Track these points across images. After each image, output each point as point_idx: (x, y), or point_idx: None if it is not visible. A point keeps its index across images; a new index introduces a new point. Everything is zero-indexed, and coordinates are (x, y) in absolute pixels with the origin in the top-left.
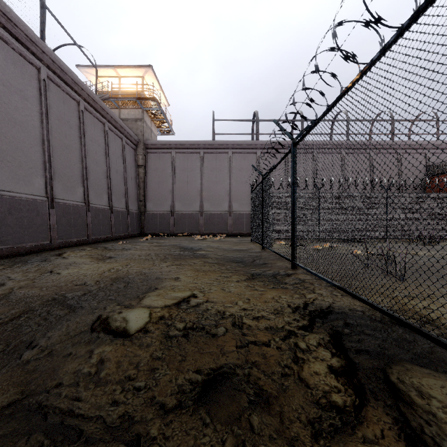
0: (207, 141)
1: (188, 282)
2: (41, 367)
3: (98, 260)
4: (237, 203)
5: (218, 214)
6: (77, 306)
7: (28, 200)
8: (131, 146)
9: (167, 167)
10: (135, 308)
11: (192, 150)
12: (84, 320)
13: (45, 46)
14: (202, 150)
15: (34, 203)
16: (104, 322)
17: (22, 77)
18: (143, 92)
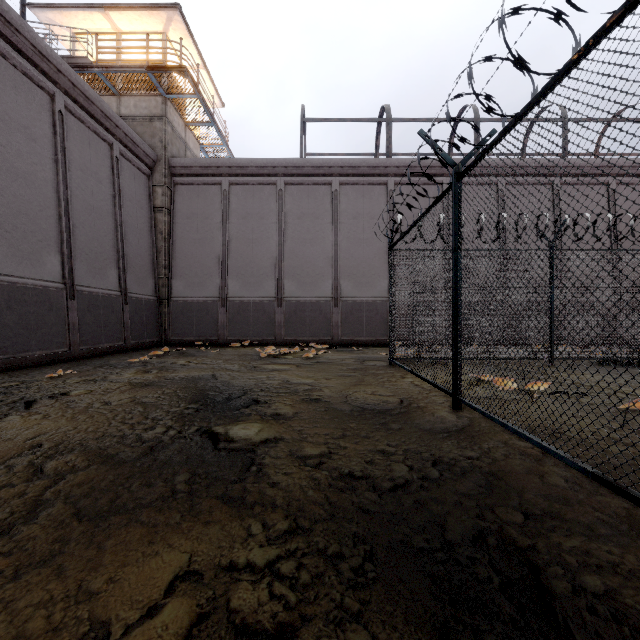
0: (291, 160)
1: None
2: None
3: None
4: (350, 282)
5: (312, 303)
6: None
7: None
8: (138, 166)
9: (214, 212)
10: None
11: (261, 178)
12: None
13: None
14: (282, 178)
15: None
16: None
17: None
18: (165, 63)
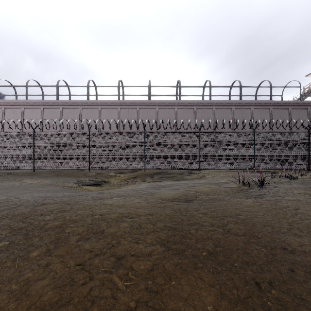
0: None
1: None
2: None
3: None
4: None
5: None
6: None
7: None
8: None
9: None
10: None
11: None
12: None
13: (270, 101)
14: None
15: None
16: None
17: (263, 115)
18: None
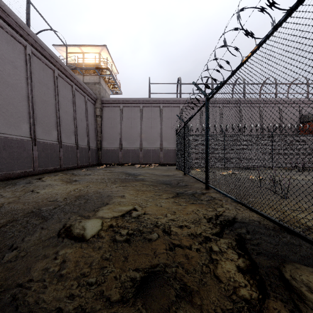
0: (145, 98)
1: (131, 199)
2: (18, 266)
3: (67, 182)
4: (166, 142)
5: (152, 150)
6: (48, 217)
7: (18, 139)
8: (91, 102)
9: (117, 117)
10: (91, 219)
11: (134, 105)
12: (53, 228)
13: (29, 30)
14: (142, 105)
15: (22, 142)
16: (68, 229)
17: (13, 52)
18: (100, 64)
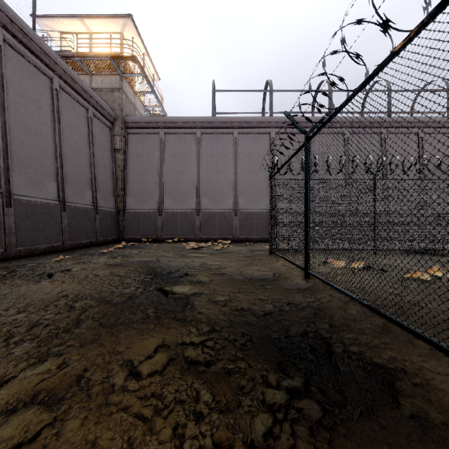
0: (206, 117)
1: None
2: None
3: None
4: (245, 199)
5: (219, 213)
6: None
7: None
8: (104, 122)
9: (154, 153)
10: None
11: (186, 130)
12: None
13: None
14: (199, 130)
15: None
16: None
17: None
18: (122, 53)
